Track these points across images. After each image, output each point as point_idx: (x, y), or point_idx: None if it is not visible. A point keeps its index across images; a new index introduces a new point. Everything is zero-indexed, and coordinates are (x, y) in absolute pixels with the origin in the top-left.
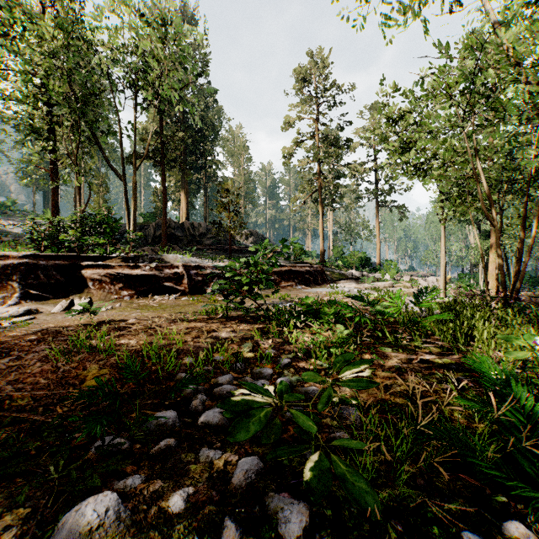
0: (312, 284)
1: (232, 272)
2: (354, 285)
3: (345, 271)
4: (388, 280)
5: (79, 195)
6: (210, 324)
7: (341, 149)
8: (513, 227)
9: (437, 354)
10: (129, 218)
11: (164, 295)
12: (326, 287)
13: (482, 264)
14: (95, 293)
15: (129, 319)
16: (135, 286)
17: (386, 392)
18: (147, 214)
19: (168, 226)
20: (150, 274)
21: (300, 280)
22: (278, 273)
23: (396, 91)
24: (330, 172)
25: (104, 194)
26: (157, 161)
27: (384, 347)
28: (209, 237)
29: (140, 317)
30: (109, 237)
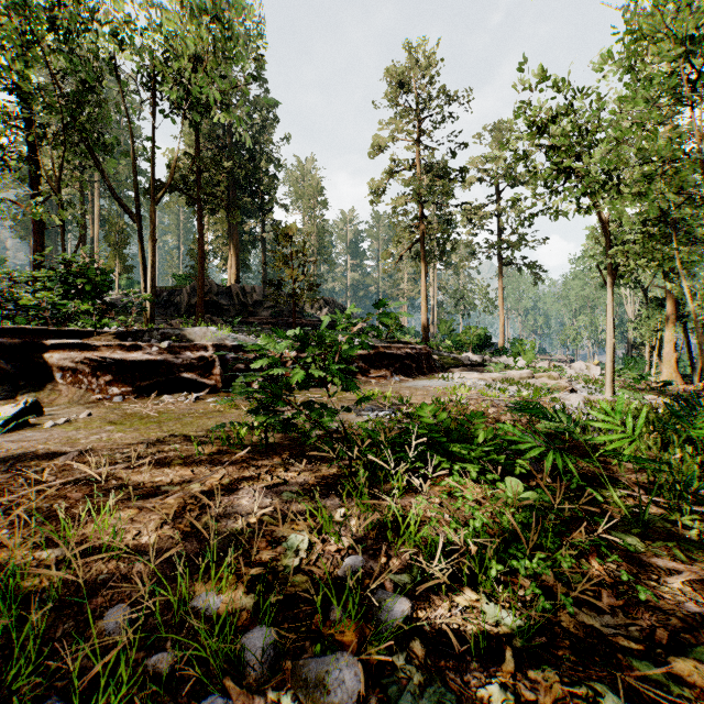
0: (415, 373)
1: (271, 357)
2: (476, 374)
3: (458, 354)
4: (523, 368)
5: (62, 239)
6: (225, 467)
7: (453, 182)
8: None
9: None
10: (145, 277)
11: (181, 393)
12: (436, 378)
13: (698, 342)
14: (65, 391)
15: (68, 452)
16: (132, 379)
17: None
18: (183, 275)
19: (207, 291)
20: (158, 359)
21: (397, 367)
22: (364, 357)
23: (545, 79)
24: (436, 215)
25: (122, 247)
26: (189, 196)
27: (619, 533)
28: (266, 307)
29: (95, 447)
30: (93, 299)
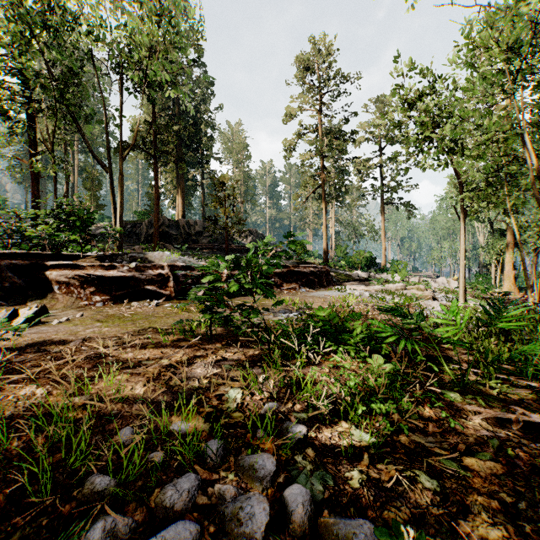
0: (317, 286)
1: (216, 274)
2: (362, 287)
3: (350, 272)
4: (398, 282)
5: (55, 187)
6: (184, 349)
7: (346, 142)
8: (537, 224)
9: (535, 404)
10: (115, 214)
11: (145, 300)
12: (332, 290)
13: (523, 263)
14: (61, 299)
15: (74, 340)
16: (110, 290)
17: (517, 534)
18: (142, 212)
19: (161, 224)
20: (128, 275)
21: (303, 281)
22: (279, 274)
23: (413, 68)
24: (334, 167)
25: (96, 191)
26: (148, 153)
27: (447, 391)
28: (205, 236)
29: (92, 337)
30: (81, 231)
